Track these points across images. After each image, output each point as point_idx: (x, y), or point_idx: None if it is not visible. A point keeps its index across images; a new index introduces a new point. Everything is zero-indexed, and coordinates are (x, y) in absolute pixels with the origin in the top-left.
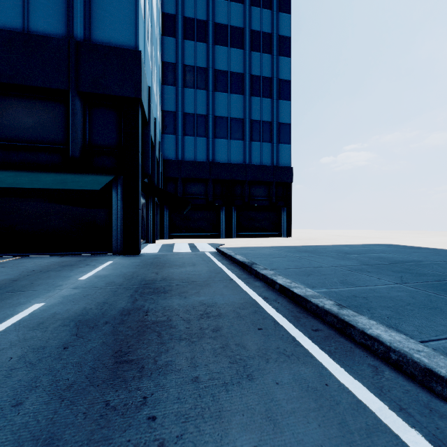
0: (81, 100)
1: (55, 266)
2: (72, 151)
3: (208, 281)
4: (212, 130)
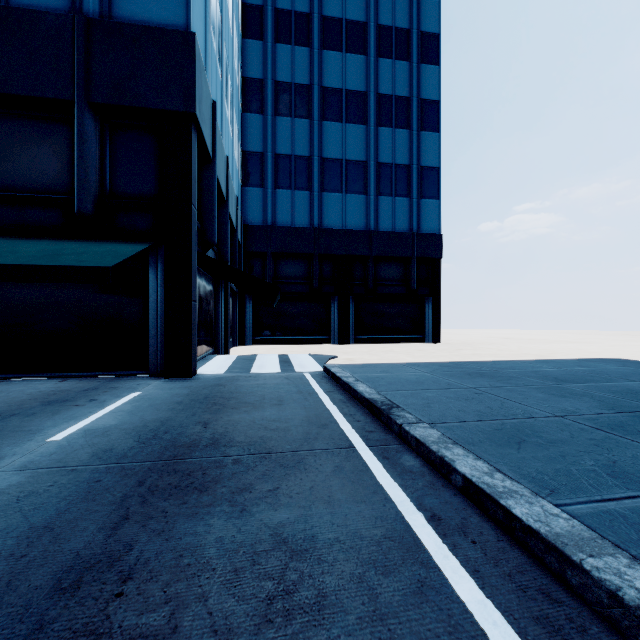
0: (96, 118)
1: (34, 403)
2: (78, 204)
3: (302, 450)
4: (318, 179)
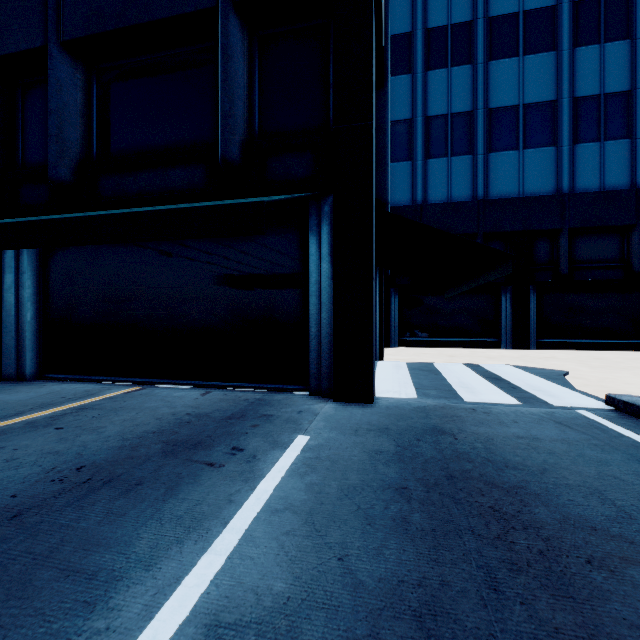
0: (242, 28)
1: (154, 445)
2: (222, 147)
3: None
4: (484, 137)
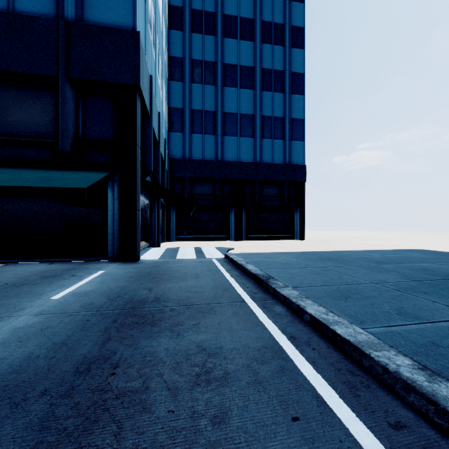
0: (72, 88)
1: (35, 277)
2: (61, 145)
3: (212, 303)
4: (221, 127)
